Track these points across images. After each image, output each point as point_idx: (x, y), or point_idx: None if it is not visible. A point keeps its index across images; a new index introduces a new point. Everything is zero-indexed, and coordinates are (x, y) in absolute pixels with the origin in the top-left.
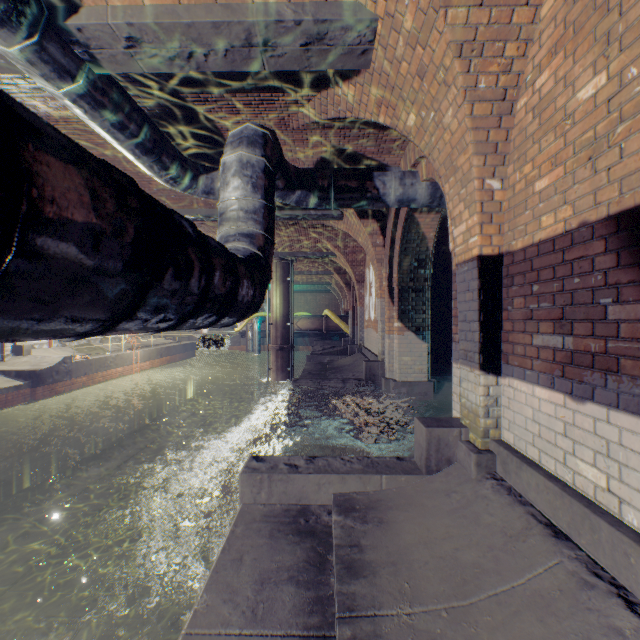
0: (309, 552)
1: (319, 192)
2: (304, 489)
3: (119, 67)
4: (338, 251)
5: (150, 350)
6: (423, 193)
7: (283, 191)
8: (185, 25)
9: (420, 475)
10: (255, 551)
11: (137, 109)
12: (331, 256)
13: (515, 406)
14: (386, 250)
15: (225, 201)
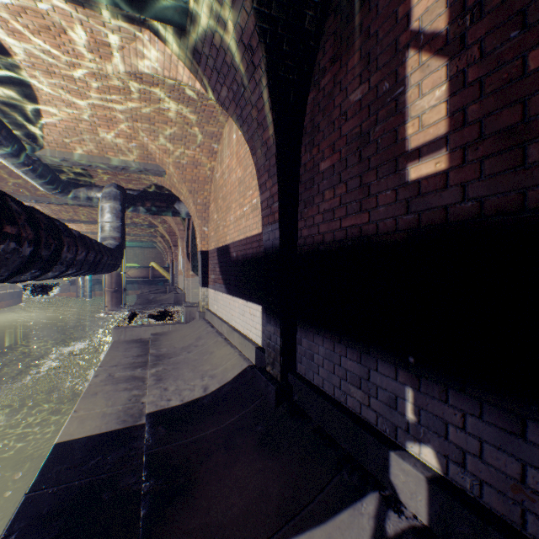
0: (142, 344)
1: (146, 208)
2: (140, 333)
3: (52, 163)
4: (160, 225)
5: None
6: None
7: (127, 207)
8: (91, 162)
9: (184, 324)
10: (123, 346)
11: (48, 168)
12: (155, 227)
13: (210, 297)
14: (186, 233)
15: (104, 222)
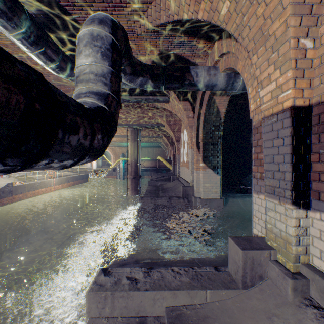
0: None
1: (155, 78)
2: (142, 304)
3: None
4: (165, 123)
5: (61, 178)
6: (221, 80)
7: (131, 76)
8: None
9: (237, 289)
10: None
11: (20, 6)
12: (162, 126)
13: None
14: (195, 120)
15: (79, 67)
